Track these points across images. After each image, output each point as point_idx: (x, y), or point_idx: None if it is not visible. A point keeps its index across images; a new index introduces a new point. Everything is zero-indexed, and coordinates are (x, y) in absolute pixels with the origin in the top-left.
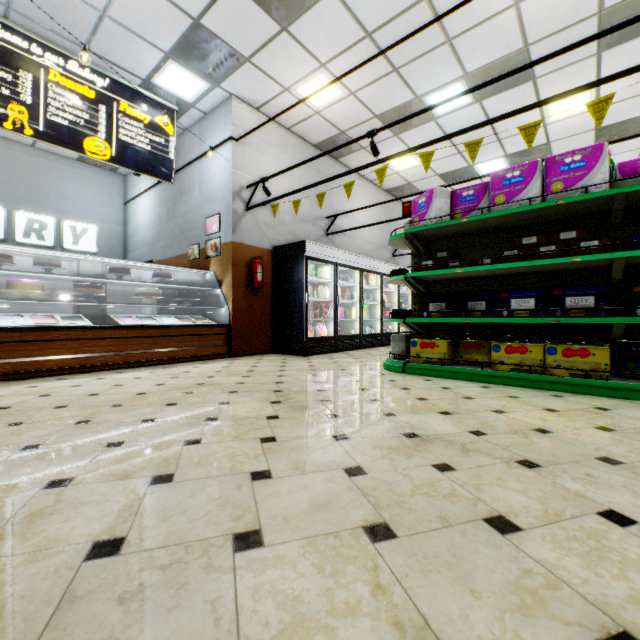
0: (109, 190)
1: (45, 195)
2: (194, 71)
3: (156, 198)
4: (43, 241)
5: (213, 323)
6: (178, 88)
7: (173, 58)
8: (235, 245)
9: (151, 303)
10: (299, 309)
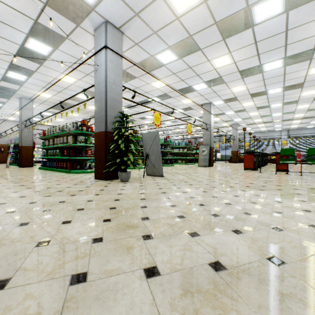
0: None
1: None
2: None
3: None
4: None
5: None
6: None
7: None
8: None
9: None
10: None
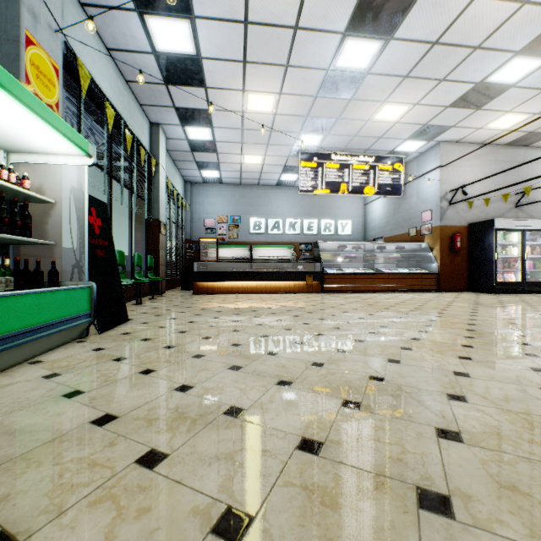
0: (356, 200)
1: (330, 210)
2: (418, 140)
3: (386, 201)
4: (330, 232)
5: (428, 272)
6: (407, 148)
7: (408, 139)
8: (441, 227)
9: (395, 262)
10: (489, 263)
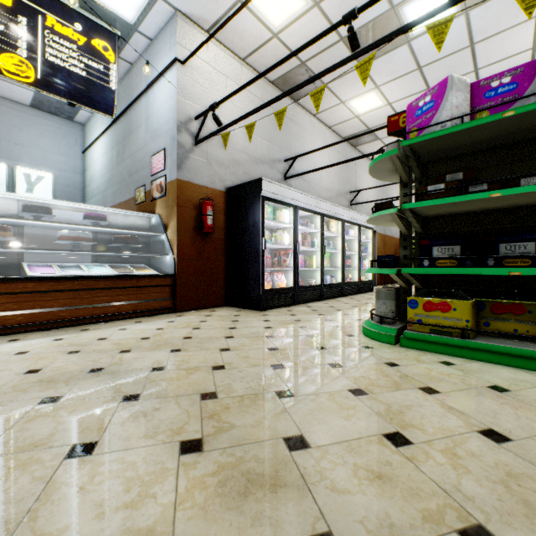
0: (66, 138)
1: None
2: None
3: (108, 142)
4: None
5: (155, 273)
6: (115, 2)
7: None
8: (181, 183)
9: (77, 249)
10: (255, 257)
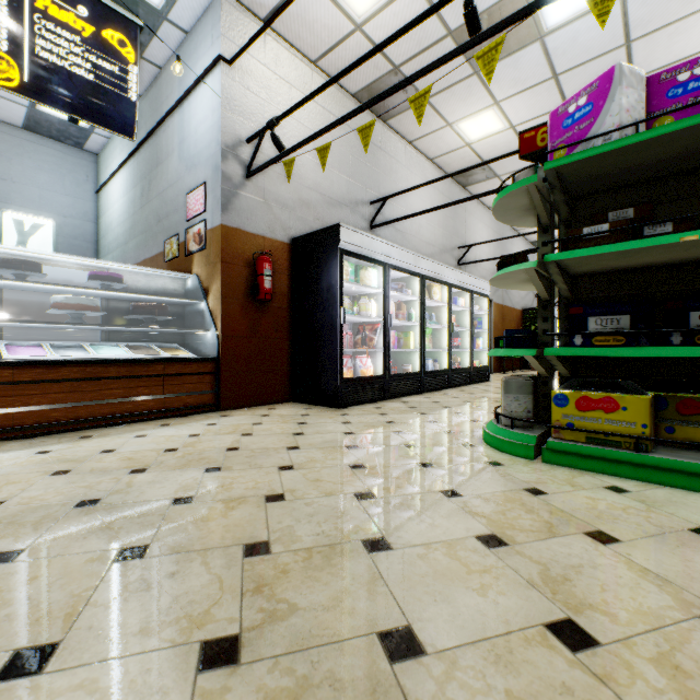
0: (73, 173)
1: None
2: None
3: (129, 177)
4: None
5: (190, 356)
6: None
7: None
8: (227, 231)
9: (78, 322)
10: (330, 333)
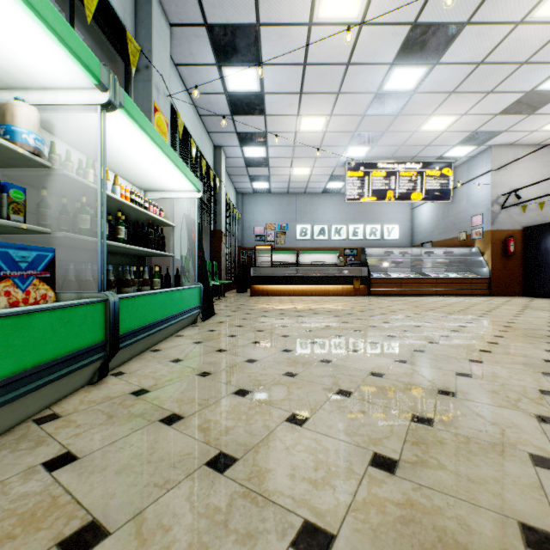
0: (403, 204)
1: (376, 215)
2: (468, 145)
3: (434, 206)
4: (375, 237)
5: (478, 277)
6: (456, 154)
7: (456, 146)
8: (493, 231)
9: (443, 267)
10: (545, 268)
